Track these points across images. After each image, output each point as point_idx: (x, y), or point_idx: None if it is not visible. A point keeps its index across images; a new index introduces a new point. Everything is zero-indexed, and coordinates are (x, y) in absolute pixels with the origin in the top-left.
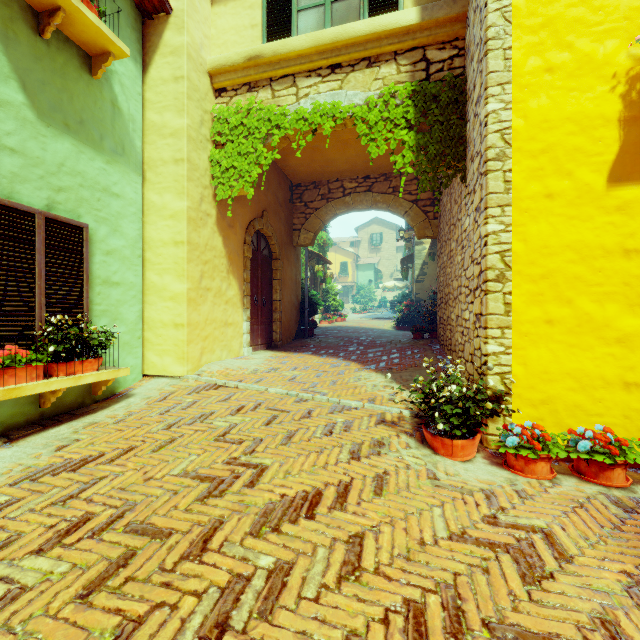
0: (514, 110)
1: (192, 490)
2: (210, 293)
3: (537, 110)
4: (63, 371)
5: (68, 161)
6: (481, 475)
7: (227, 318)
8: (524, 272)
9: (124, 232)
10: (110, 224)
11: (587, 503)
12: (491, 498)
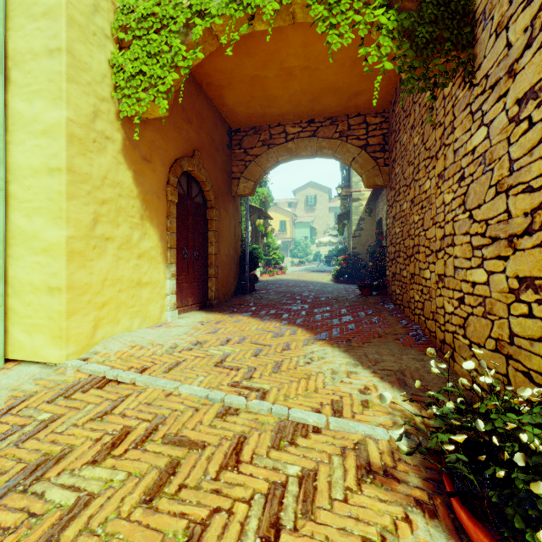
0: None
1: None
2: (111, 244)
3: None
4: None
5: None
6: None
7: (141, 276)
8: None
9: None
10: None
11: None
12: None
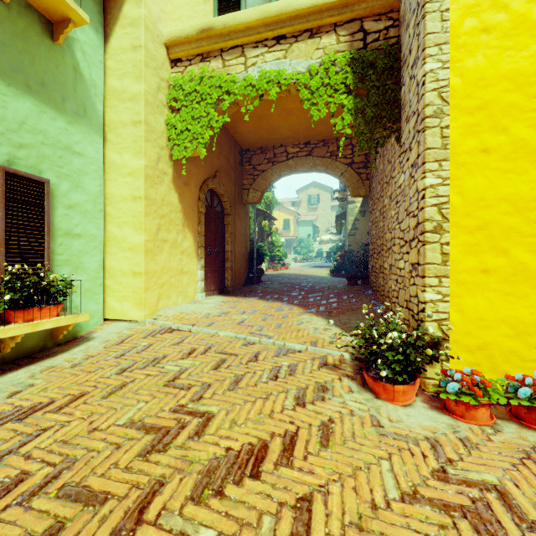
0: (451, 69)
1: (135, 443)
2: (166, 244)
3: (473, 69)
4: (21, 318)
5: (29, 120)
6: (423, 421)
7: (183, 267)
8: (461, 223)
9: (86, 188)
10: (72, 180)
11: (533, 453)
12: (437, 448)
